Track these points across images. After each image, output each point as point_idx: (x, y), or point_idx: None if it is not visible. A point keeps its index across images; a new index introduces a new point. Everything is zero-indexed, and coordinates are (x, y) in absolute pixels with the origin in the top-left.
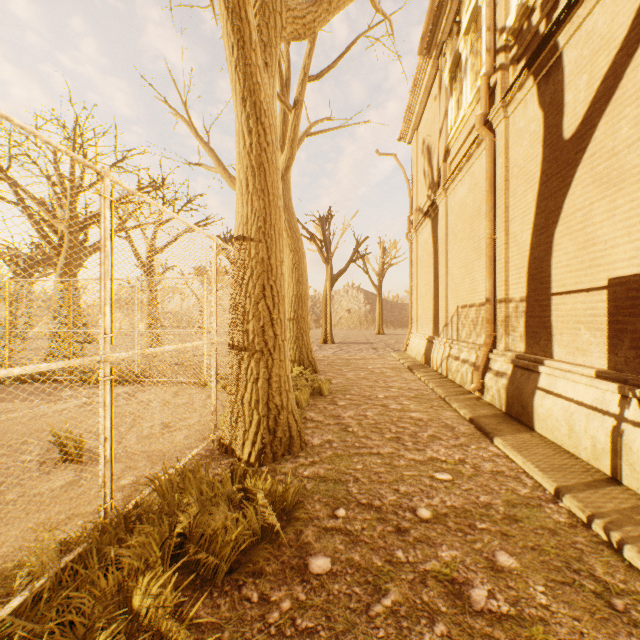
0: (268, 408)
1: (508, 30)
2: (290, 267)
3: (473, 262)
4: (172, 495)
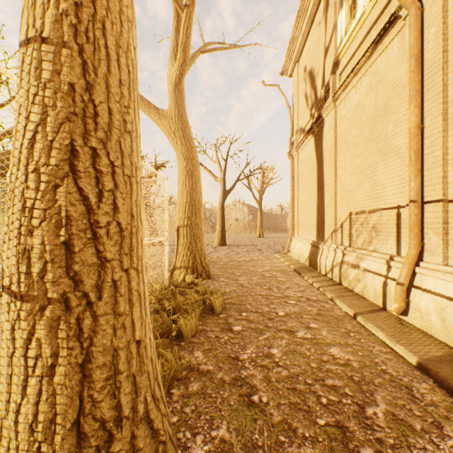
0: (79, 435)
1: None
2: (184, 174)
3: (375, 165)
4: None
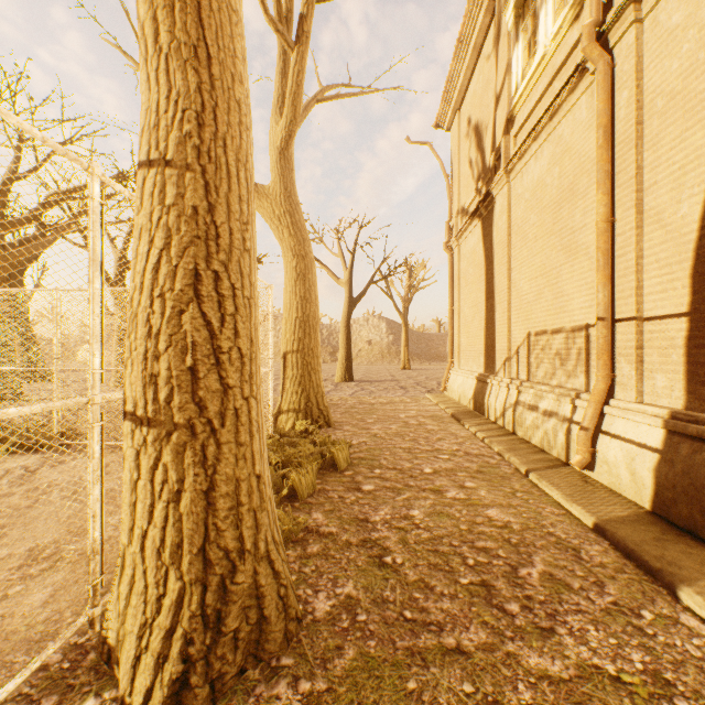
0: (205, 561)
1: None
2: (293, 278)
3: (560, 267)
4: None
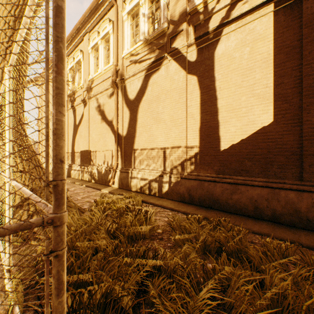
0: None
1: (68, 94)
2: None
3: None
4: None
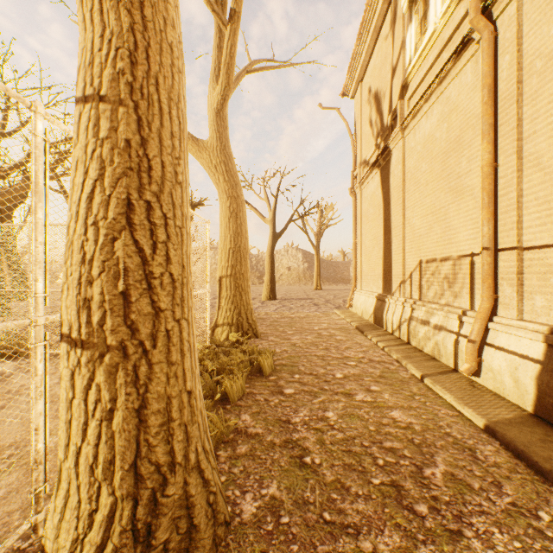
0: (136, 476)
1: None
2: (227, 216)
3: (448, 206)
4: None
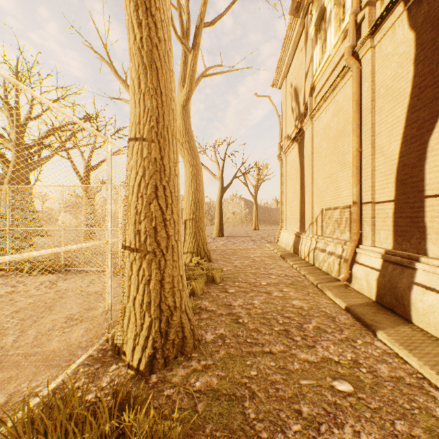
0: (160, 310)
1: None
2: (190, 178)
3: (337, 173)
4: (29, 438)
